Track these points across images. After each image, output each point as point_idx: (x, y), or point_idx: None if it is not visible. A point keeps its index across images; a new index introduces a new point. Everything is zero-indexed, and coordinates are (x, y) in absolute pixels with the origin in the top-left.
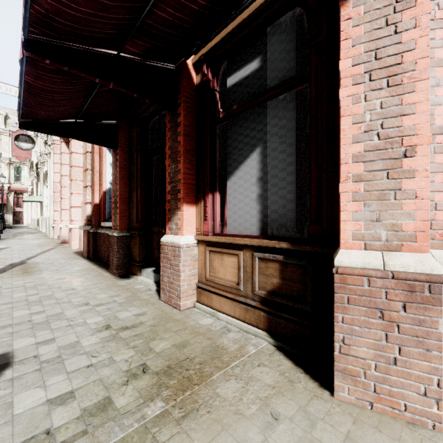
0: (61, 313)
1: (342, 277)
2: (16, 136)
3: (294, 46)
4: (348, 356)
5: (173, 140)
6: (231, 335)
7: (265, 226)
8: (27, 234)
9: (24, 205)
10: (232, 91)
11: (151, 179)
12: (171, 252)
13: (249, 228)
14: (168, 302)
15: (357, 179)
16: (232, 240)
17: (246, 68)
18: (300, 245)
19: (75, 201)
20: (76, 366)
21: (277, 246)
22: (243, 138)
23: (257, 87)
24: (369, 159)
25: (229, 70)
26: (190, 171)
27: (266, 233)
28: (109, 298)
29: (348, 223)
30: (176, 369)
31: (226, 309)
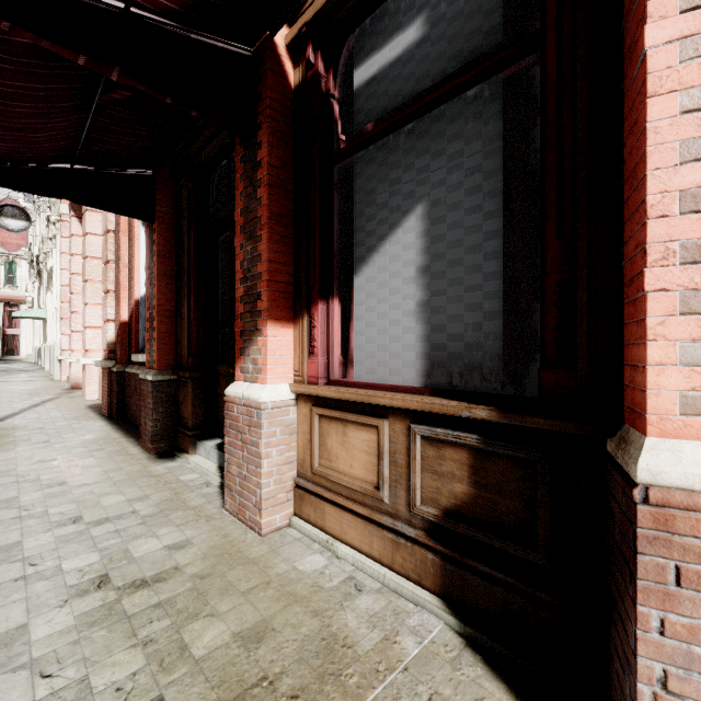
0: (17, 543)
1: (659, 513)
2: None
3: None
4: None
5: (248, 197)
6: (364, 602)
7: (435, 369)
8: (17, 374)
9: (21, 325)
10: (366, 93)
11: (215, 277)
12: (244, 418)
13: (400, 372)
14: (239, 516)
15: (696, 256)
16: (366, 397)
17: (393, 44)
18: (522, 415)
19: (91, 317)
20: None
21: (466, 413)
22: (387, 188)
23: (416, 79)
24: None
25: (359, 54)
26: (281, 256)
27: (438, 383)
28: (125, 505)
29: (670, 370)
30: None
31: (353, 538)
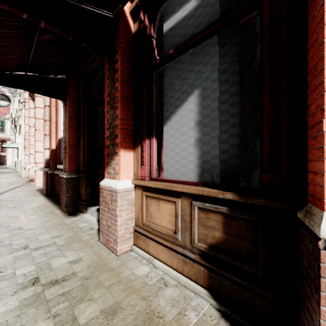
0: None
1: None
2: None
3: None
4: None
5: (111, 87)
6: (168, 292)
7: (204, 172)
8: (4, 174)
9: (7, 151)
10: (169, 35)
11: (96, 127)
12: (108, 197)
13: (186, 174)
14: (106, 245)
15: None
16: (169, 187)
17: (183, 9)
18: (251, 197)
19: (38, 147)
20: None
21: (221, 196)
22: (180, 82)
23: (195, 26)
24: None
25: (166, 15)
26: (127, 117)
27: (206, 180)
28: (50, 240)
29: None
30: None
31: (163, 257)
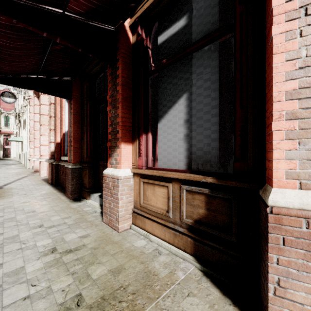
0: (17, 235)
1: (277, 217)
2: (2, 92)
3: (218, 1)
4: (284, 299)
5: (113, 90)
6: (162, 258)
7: (191, 162)
8: (10, 165)
9: (11, 144)
10: (162, 47)
11: (98, 123)
12: (111, 183)
13: (177, 163)
14: (109, 224)
15: (291, 117)
16: (163, 174)
17: (174, 26)
18: (226, 180)
19: (43, 140)
20: (13, 298)
21: (204, 180)
22: (171, 86)
23: (184, 41)
24: (305, 96)
25: (160, 30)
26: (127, 115)
27: (192, 168)
28: (61, 220)
29: (281, 161)
30: (110, 302)
31: (157, 233)
